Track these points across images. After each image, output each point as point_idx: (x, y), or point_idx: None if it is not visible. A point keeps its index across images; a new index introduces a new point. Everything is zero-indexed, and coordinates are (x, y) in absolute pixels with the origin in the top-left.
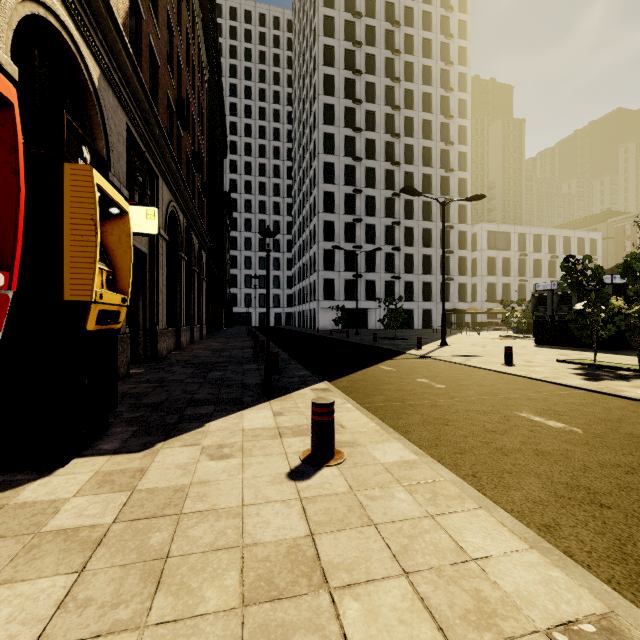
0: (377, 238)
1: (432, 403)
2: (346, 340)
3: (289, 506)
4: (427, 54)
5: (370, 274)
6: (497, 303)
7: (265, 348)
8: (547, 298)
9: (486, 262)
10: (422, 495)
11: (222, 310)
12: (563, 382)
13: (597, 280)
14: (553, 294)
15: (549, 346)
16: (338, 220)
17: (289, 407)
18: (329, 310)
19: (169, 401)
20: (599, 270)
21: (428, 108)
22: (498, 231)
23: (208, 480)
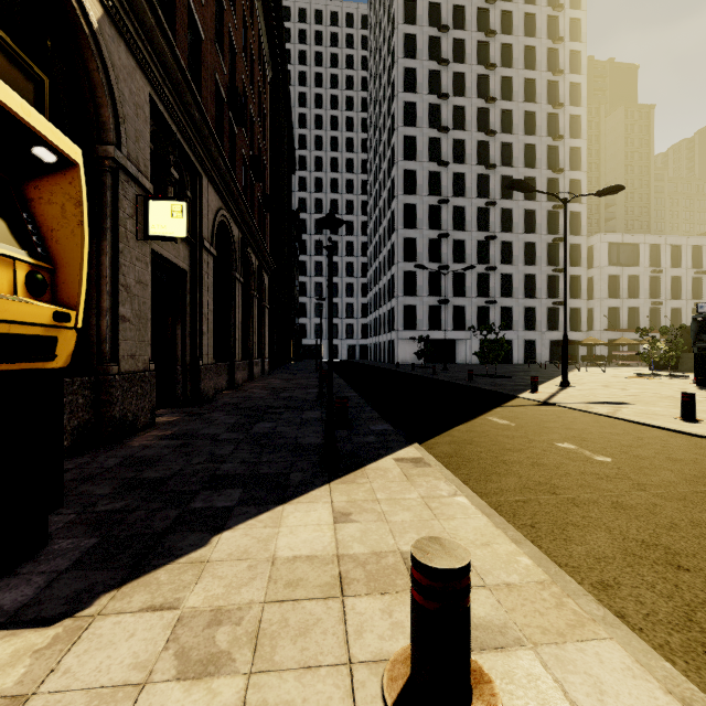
0: (467, 256)
1: (612, 499)
2: (433, 378)
3: None
4: (529, 32)
5: (459, 299)
6: (621, 332)
7: (334, 387)
8: None
9: (606, 281)
10: None
11: (290, 342)
12: None
13: None
14: None
15: None
16: (420, 236)
17: (361, 499)
18: (410, 341)
19: (180, 476)
20: None
21: (531, 97)
22: (622, 242)
23: None
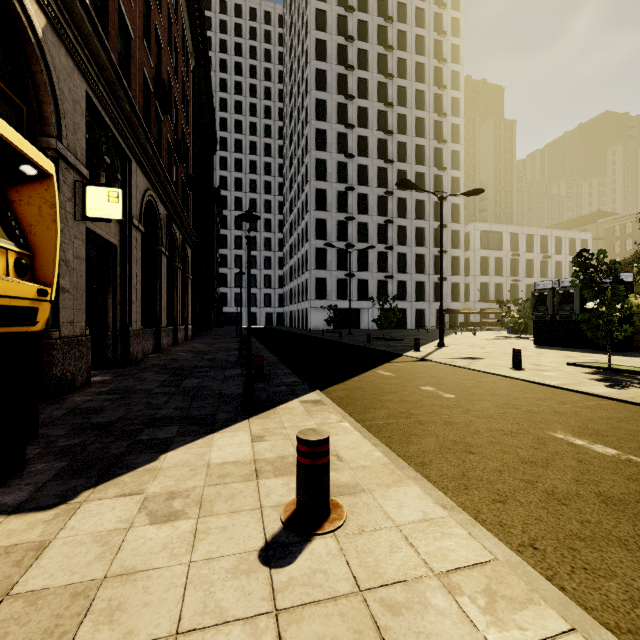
0: (370, 237)
1: (445, 419)
2: (339, 341)
3: (256, 633)
4: (420, 51)
5: (363, 273)
6: (490, 303)
7: (253, 350)
8: (548, 297)
9: (479, 262)
10: (471, 599)
11: (211, 310)
12: (586, 390)
13: (613, 276)
14: (554, 293)
15: (550, 347)
16: (330, 218)
17: (272, 428)
18: (321, 310)
19: (124, 420)
20: (616, 265)
21: (421, 106)
22: (491, 231)
23: (135, 569)
